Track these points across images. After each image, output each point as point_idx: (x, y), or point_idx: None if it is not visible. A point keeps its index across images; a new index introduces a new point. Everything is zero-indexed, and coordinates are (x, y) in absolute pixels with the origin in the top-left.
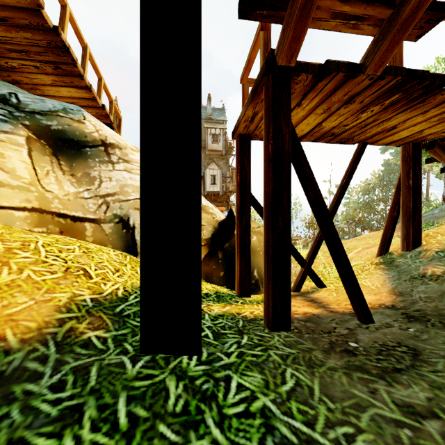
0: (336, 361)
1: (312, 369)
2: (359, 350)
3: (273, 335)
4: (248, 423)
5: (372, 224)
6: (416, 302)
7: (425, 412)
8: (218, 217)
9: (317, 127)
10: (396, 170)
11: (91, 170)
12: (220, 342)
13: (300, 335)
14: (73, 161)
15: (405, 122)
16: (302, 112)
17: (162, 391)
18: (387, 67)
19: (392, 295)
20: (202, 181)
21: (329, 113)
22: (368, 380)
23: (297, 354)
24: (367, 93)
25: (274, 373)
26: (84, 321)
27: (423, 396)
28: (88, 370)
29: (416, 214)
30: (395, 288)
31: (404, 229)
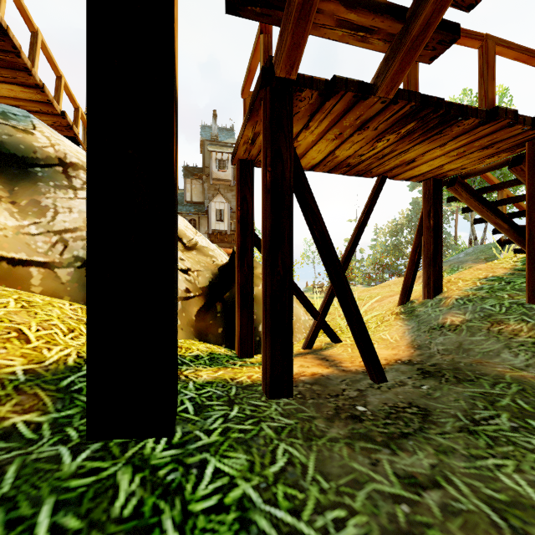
0: (339, 430)
1: (310, 442)
2: (367, 415)
3: (271, 403)
4: (219, 519)
5: (400, 270)
6: (433, 355)
7: (427, 482)
8: (220, 260)
9: (330, 155)
10: None
11: (42, 197)
12: (201, 417)
13: (302, 401)
14: (15, 184)
15: (424, 154)
16: (311, 136)
17: (109, 489)
18: (400, 91)
19: (410, 349)
20: (206, 217)
21: (341, 140)
22: (372, 450)
23: (296, 425)
24: (381, 119)
25: (263, 451)
26: (8, 402)
27: (427, 463)
28: (3, 471)
29: (437, 258)
30: (414, 340)
31: (425, 274)
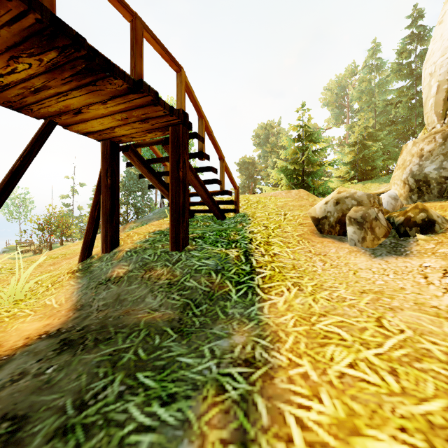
0: None
1: None
2: None
3: None
4: None
5: None
6: (90, 314)
7: None
8: None
9: None
10: (135, 178)
11: None
12: None
13: None
14: None
15: (89, 107)
16: None
17: None
18: None
19: (70, 312)
20: None
21: None
22: None
23: None
24: None
25: None
26: None
27: None
28: None
29: (115, 215)
30: (79, 300)
31: (104, 230)
